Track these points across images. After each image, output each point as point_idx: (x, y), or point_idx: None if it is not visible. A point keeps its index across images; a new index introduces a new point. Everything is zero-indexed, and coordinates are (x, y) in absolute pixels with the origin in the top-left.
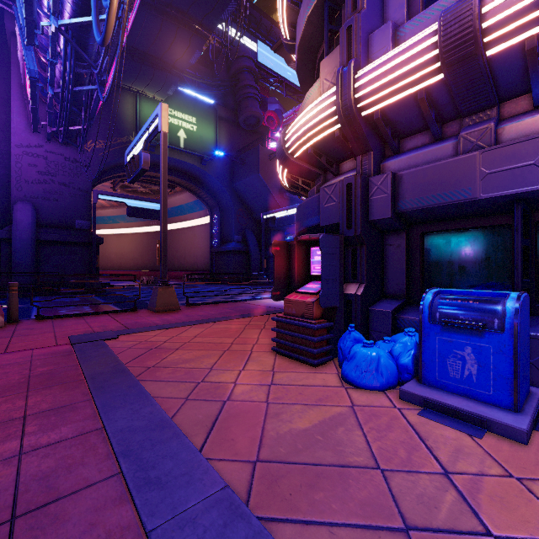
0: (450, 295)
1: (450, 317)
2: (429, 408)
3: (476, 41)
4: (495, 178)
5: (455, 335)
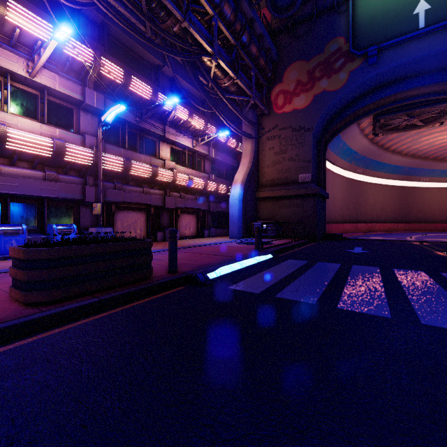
0: (1, 226)
1: (7, 232)
2: (7, 259)
3: (5, 143)
4: (4, 186)
5: (9, 237)
